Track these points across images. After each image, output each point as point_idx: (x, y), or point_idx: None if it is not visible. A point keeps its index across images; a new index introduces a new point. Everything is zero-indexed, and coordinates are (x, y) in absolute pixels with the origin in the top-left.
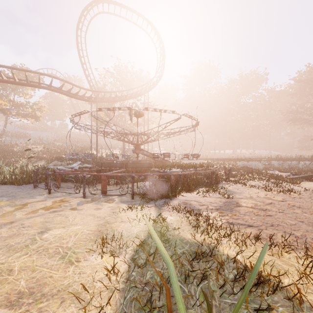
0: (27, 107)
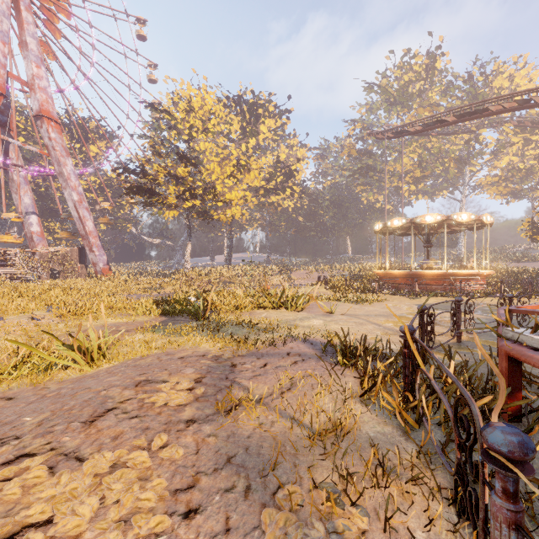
0: None
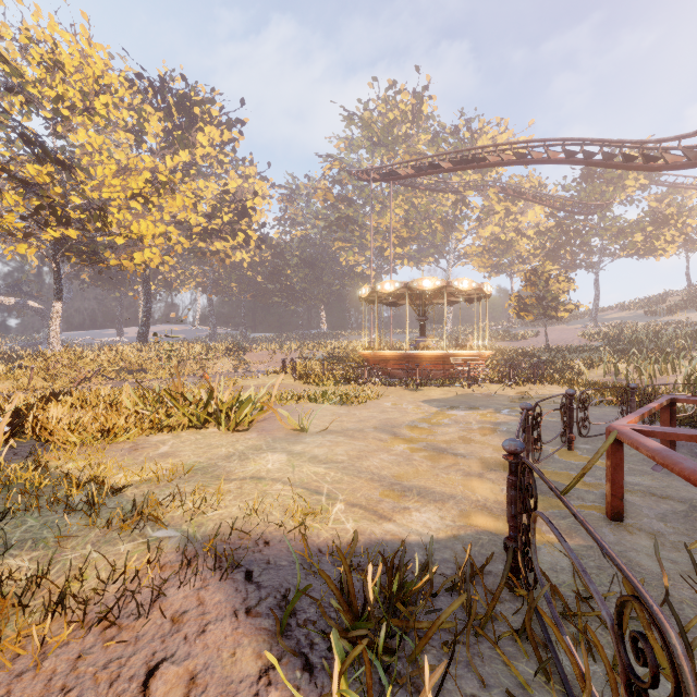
0: None
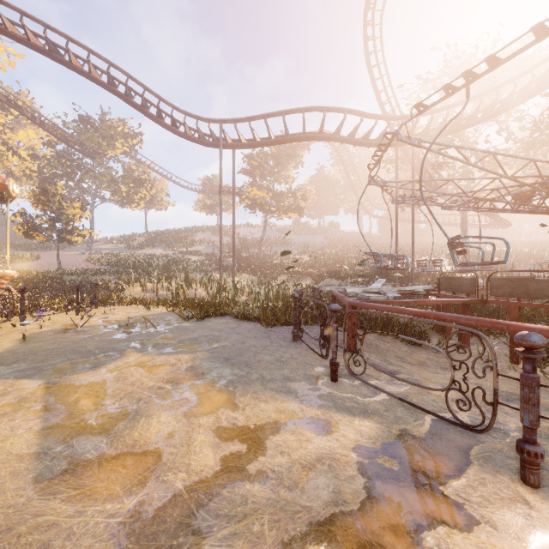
0: (288, 196)
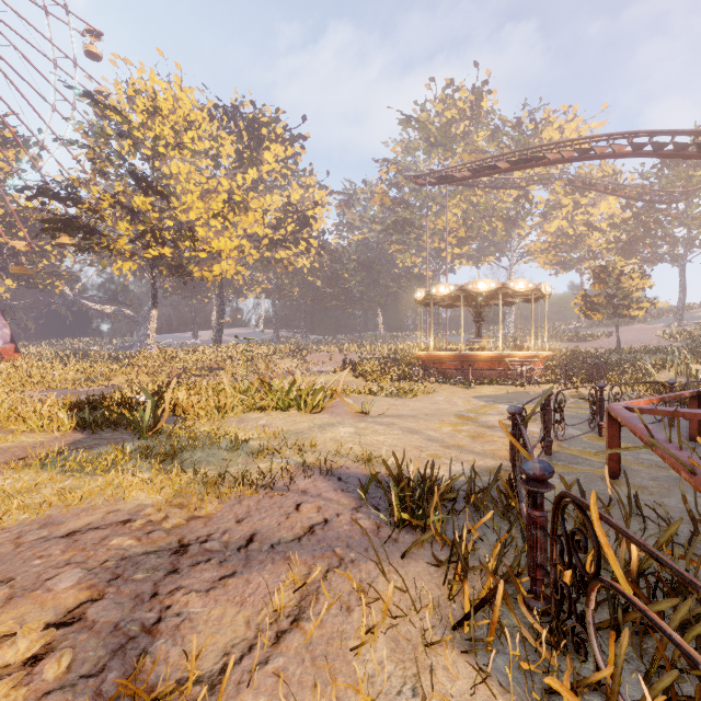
0: None
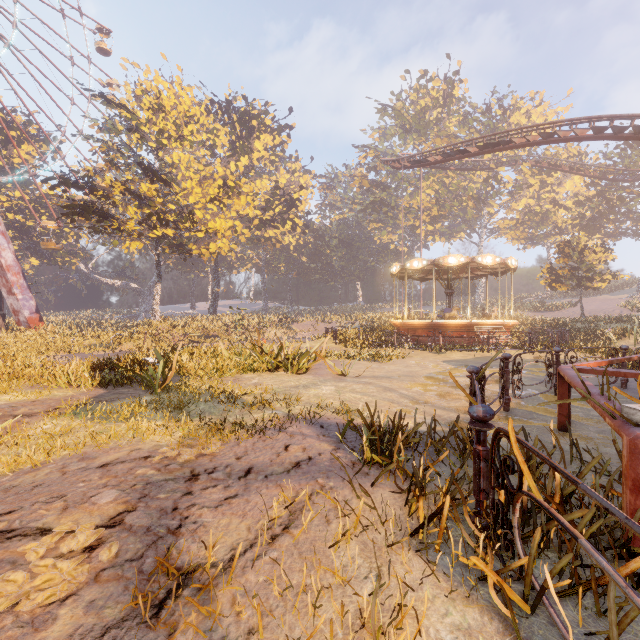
0: None
